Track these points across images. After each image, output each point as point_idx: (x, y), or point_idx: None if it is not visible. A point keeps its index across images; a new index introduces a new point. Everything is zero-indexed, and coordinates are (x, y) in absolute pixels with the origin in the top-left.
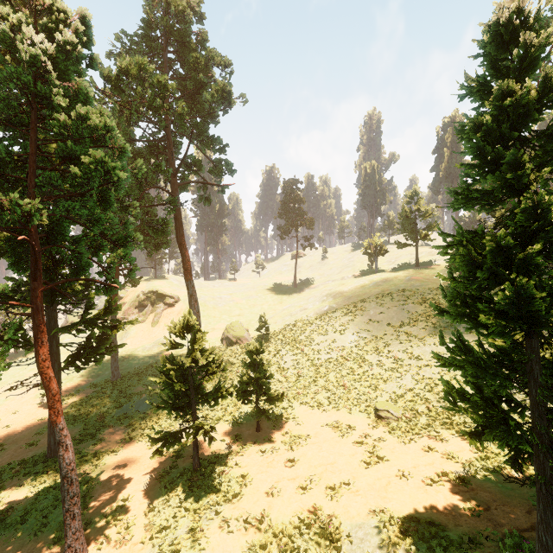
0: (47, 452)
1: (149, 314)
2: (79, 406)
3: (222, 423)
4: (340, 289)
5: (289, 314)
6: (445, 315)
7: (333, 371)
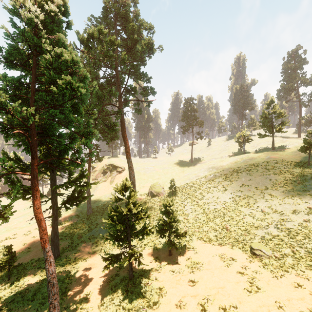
0: None
1: (109, 177)
2: (70, 228)
3: (147, 247)
4: (221, 163)
5: (188, 178)
6: None
7: (218, 218)
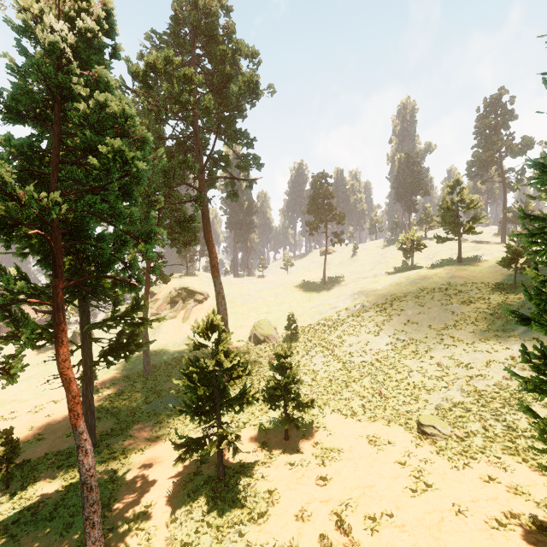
0: None
1: (180, 310)
2: (113, 399)
3: (248, 428)
4: (373, 286)
5: (319, 312)
6: (533, 325)
7: (367, 376)
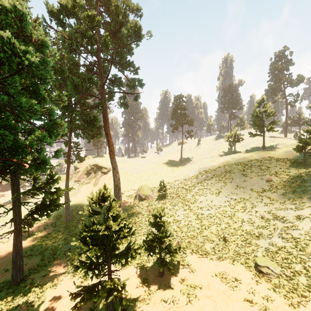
0: (11, 281)
1: (93, 179)
2: (42, 241)
3: (133, 265)
4: (212, 163)
5: (179, 179)
6: None
7: (214, 225)
